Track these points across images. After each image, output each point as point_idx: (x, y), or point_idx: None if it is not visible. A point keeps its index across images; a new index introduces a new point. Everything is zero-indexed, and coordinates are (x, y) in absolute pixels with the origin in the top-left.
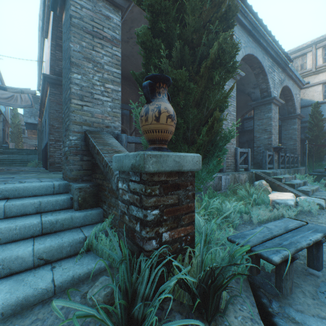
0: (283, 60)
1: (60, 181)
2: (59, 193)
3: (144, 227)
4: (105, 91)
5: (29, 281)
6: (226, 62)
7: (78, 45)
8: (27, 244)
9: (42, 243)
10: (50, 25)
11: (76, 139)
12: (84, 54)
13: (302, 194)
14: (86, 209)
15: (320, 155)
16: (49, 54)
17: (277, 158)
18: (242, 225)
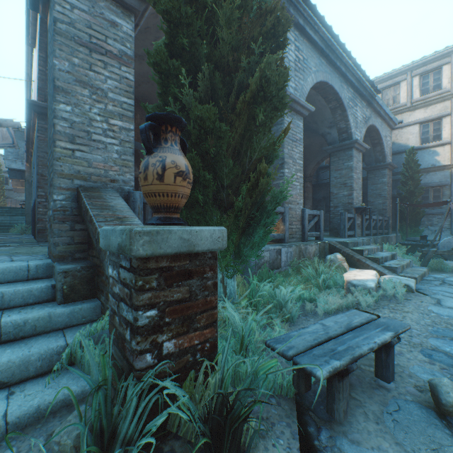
0: (368, 91)
1: (40, 260)
2: (37, 278)
3: (135, 336)
4: (109, 129)
5: None
6: (273, 96)
7: (66, 62)
8: None
9: None
10: (38, 29)
11: (63, 199)
12: (77, 75)
13: (389, 271)
14: (75, 302)
15: (416, 217)
16: (37, 71)
17: (360, 222)
18: (303, 318)
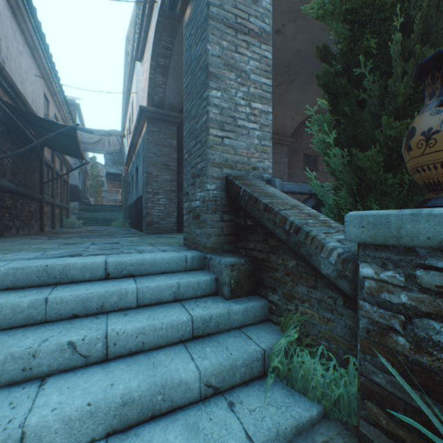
0: None
1: (188, 251)
2: (192, 269)
3: None
4: (251, 114)
5: (209, 432)
6: None
7: (217, 46)
8: (182, 356)
9: (203, 357)
10: (149, 41)
11: (214, 189)
12: (225, 59)
13: None
14: (240, 298)
15: None
16: (145, 81)
17: None
18: None
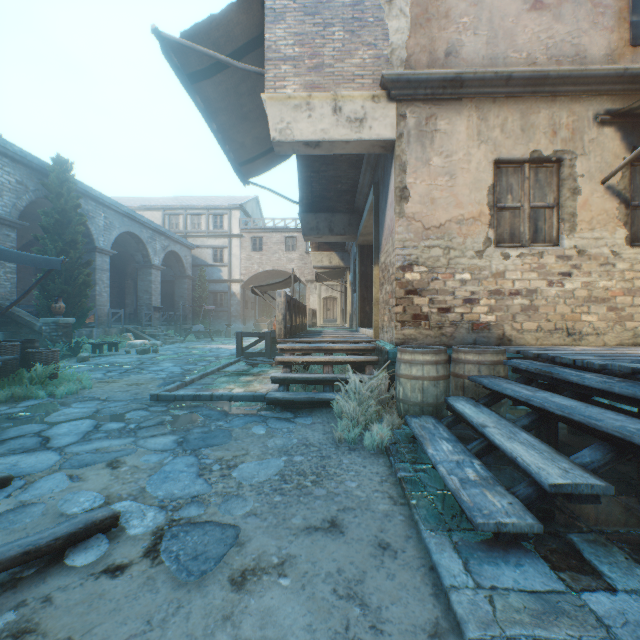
0: (165, 231)
1: None
2: None
3: (59, 337)
4: (7, 279)
5: None
6: (88, 283)
7: None
8: None
9: None
10: None
11: None
12: None
13: (156, 340)
14: None
15: (204, 313)
16: None
17: (160, 316)
18: None
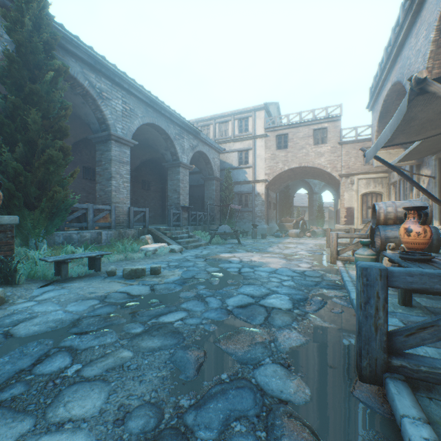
0: (193, 129)
1: None
2: None
3: None
4: None
5: None
6: (56, 161)
7: None
8: None
9: None
10: None
11: None
12: None
13: (177, 244)
14: None
15: (230, 213)
16: None
17: (188, 216)
18: None
